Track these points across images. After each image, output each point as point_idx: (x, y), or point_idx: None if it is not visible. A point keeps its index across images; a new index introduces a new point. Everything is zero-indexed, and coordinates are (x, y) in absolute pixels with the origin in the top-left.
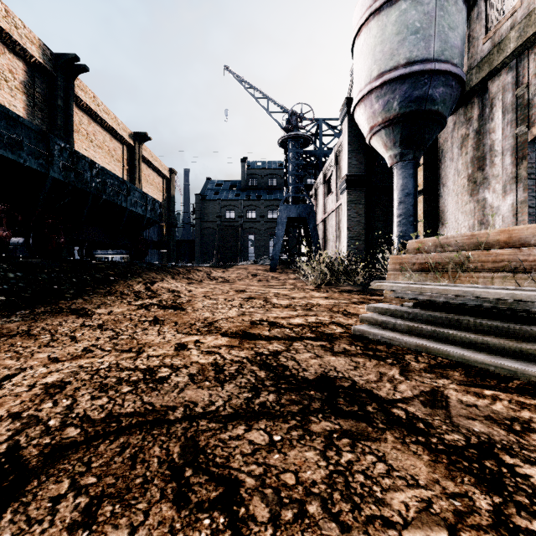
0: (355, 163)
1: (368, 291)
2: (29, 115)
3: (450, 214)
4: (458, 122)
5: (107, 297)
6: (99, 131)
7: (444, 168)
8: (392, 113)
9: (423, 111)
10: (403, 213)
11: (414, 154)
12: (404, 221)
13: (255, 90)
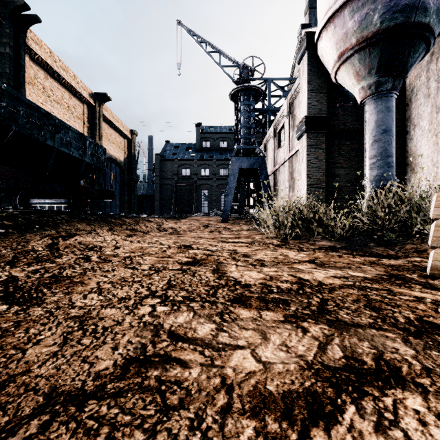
0: (315, 104)
1: (361, 249)
2: None
3: (426, 158)
4: (437, 51)
5: None
6: (57, 88)
7: (415, 107)
8: (371, 30)
9: (411, 24)
10: (378, 154)
11: (393, 83)
12: (380, 163)
13: (207, 44)
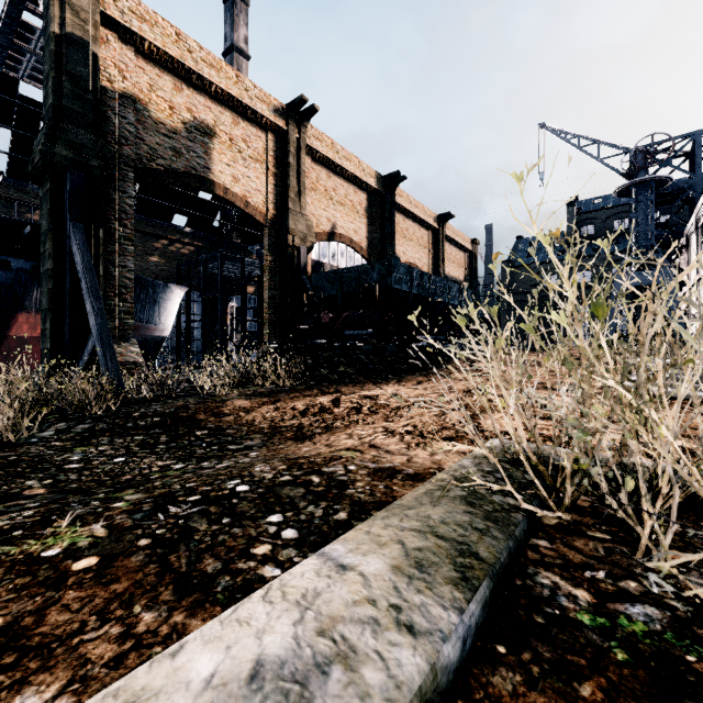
0: None
1: None
2: (368, 232)
3: None
4: None
5: (450, 370)
6: (410, 226)
7: None
8: None
9: None
10: None
11: None
12: None
13: (579, 138)
